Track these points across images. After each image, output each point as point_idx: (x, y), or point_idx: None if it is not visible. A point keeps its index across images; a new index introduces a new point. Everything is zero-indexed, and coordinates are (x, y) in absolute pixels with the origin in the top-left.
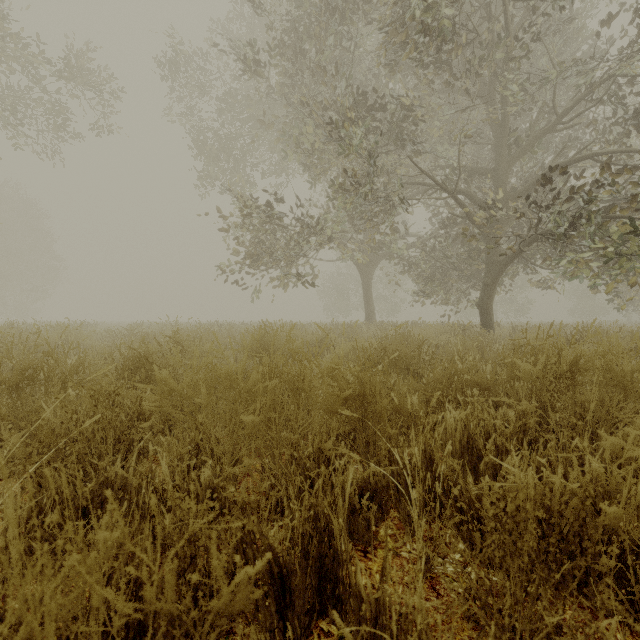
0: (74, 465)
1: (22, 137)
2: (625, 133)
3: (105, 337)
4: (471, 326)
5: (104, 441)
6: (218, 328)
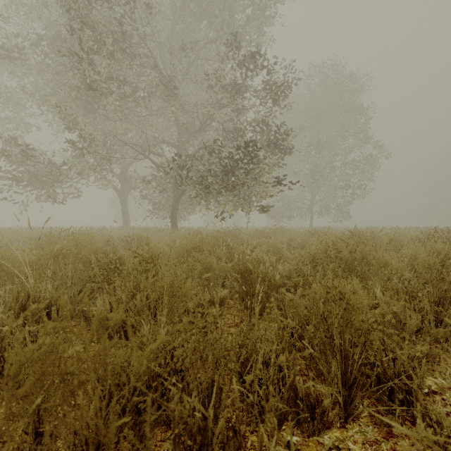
0: None
1: None
2: (224, 140)
3: None
4: (163, 229)
5: None
6: None
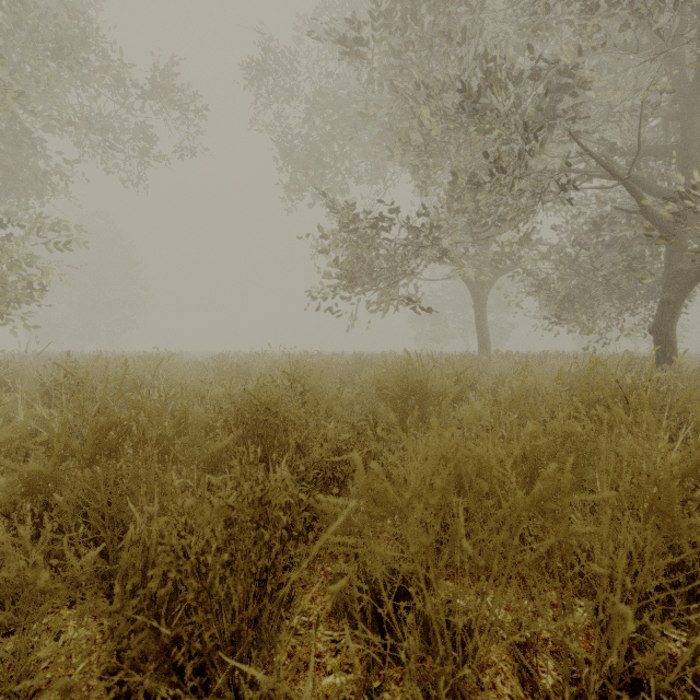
0: (193, 683)
1: (111, 159)
2: None
3: (193, 369)
4: (645, 358)
5: (244, 605)
6: (316, 360)
